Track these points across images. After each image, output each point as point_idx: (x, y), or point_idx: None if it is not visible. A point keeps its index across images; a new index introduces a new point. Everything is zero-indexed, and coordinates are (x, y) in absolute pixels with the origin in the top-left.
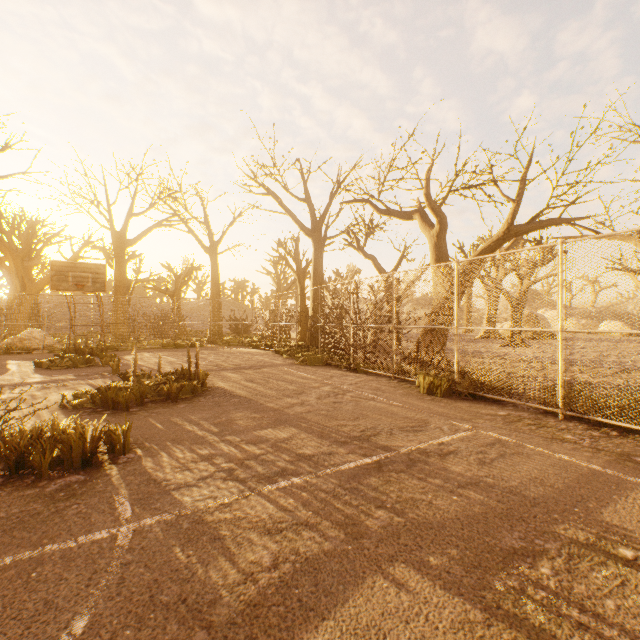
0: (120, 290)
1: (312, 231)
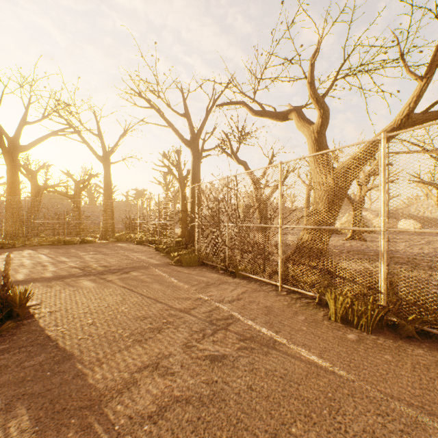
0: (13, 191)
1: (191, 142)
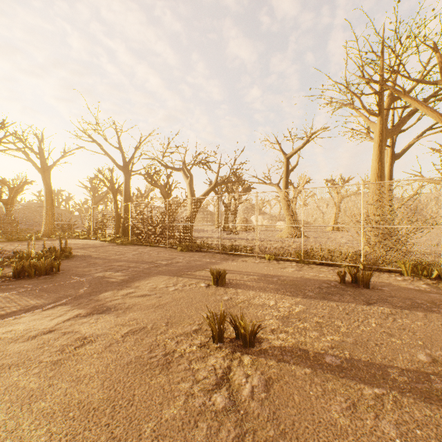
0: None
1: (123, 167)
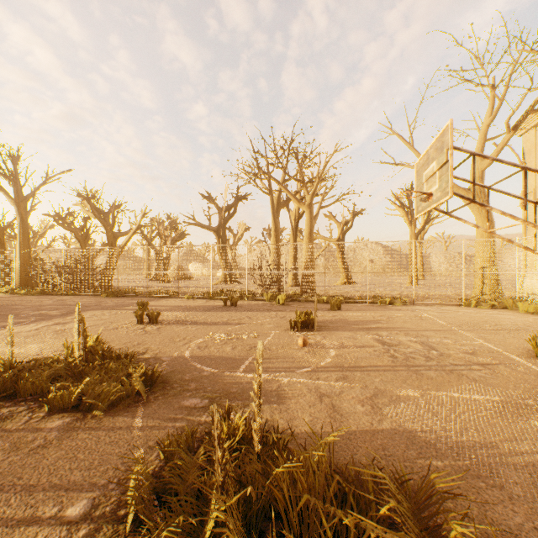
0: None
1: (19, 203)
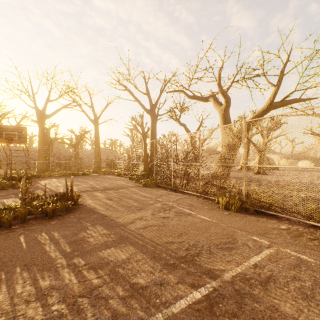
0: (42, 143)
1: (150, 111)
